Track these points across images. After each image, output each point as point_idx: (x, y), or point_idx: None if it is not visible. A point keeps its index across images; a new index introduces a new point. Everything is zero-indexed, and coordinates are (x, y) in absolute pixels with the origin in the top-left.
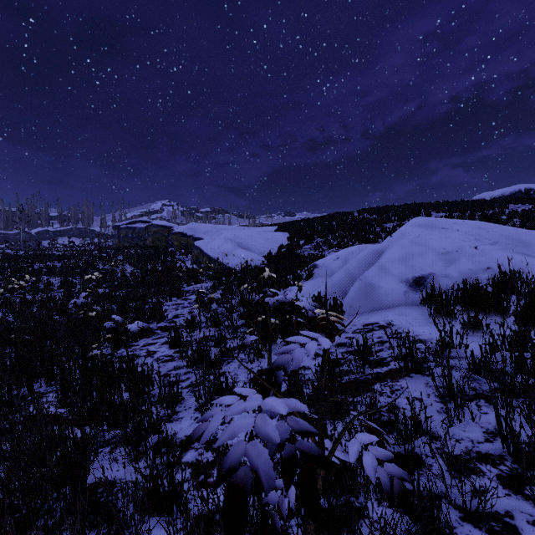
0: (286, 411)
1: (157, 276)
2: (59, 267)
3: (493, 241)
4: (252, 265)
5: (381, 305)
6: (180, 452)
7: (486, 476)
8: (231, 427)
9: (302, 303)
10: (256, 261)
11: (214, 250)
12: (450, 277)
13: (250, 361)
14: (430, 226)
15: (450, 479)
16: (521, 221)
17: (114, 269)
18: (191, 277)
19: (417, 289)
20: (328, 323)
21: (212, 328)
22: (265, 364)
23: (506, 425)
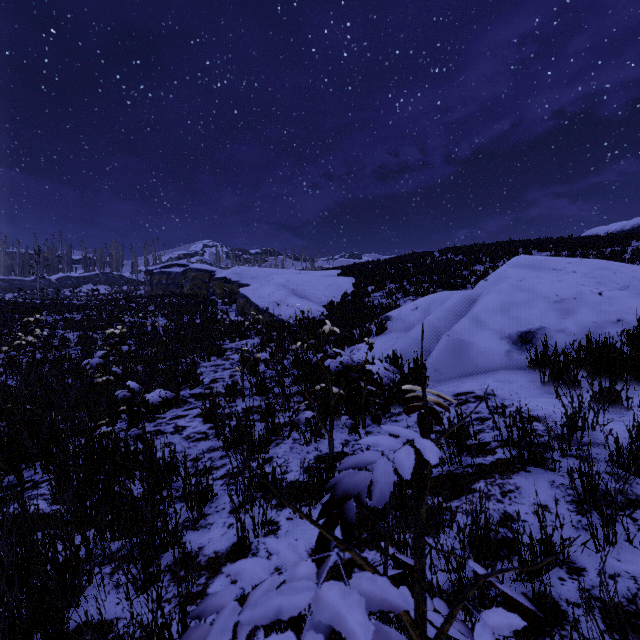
0: (368, 638)
1: (194, 330)
2: (79, 320)
3: (623, 285)
4: (309, 317)
5: (476, 368)
6: None
7: None
8: None
9: (375, 367)
10: (314, 312)
11: (263, 298)
12: (568, 333)
13: (305, 443)
14: (537, 267)
15: None
16: None
17: (144, 322)
18: (234, 332)
19: (523, 348)
20: (426, 410)
21: (258, 397)
22: (325, 448)
23: None
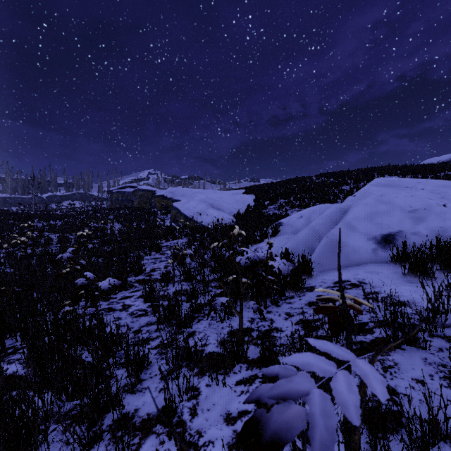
0: None
1: (140, 233)
2: (59, 225)
3: None
4: (222, 223)
5: (349, 262)
6: None
7: None
8: None
9: (276, 263)
10: (226, 219)
11: (189, 210)
12: (421, 235)
13: (220, 320)
14: (394, 186)
15: None
16: None
17: (105, 227)
18: (169, 234)
19: (386, 247)
20: (348, 318)
21: (185, 283)
22: (236, 324)
23: None
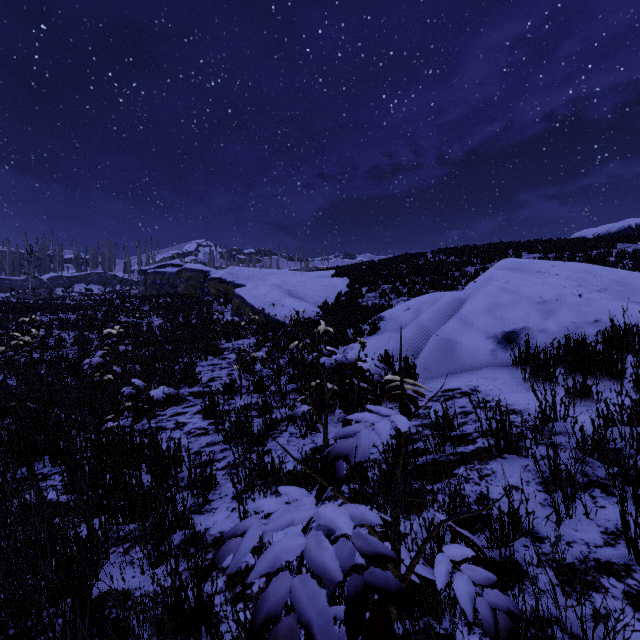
0: (350, 528)
1: (190, 330)
2: (74, 320)
3: (601, 287)
4: (304, 317)
5: (463, 366)
6: (200, 581)
7: (609, 594)
8: (272, 551)
9: (366, 364)
10: (309, 312)
11: (259, 299)
12: (549, 332)
13: (301, 436)
14: (523, 270)
15: (565, 600)
16: (633, 263)
17: (139, 322)
18: (230, 332)
19: (508, 347)
20: (403, 395)
21: (256, 395)
22: (320, 440)
23: (635, 525)
